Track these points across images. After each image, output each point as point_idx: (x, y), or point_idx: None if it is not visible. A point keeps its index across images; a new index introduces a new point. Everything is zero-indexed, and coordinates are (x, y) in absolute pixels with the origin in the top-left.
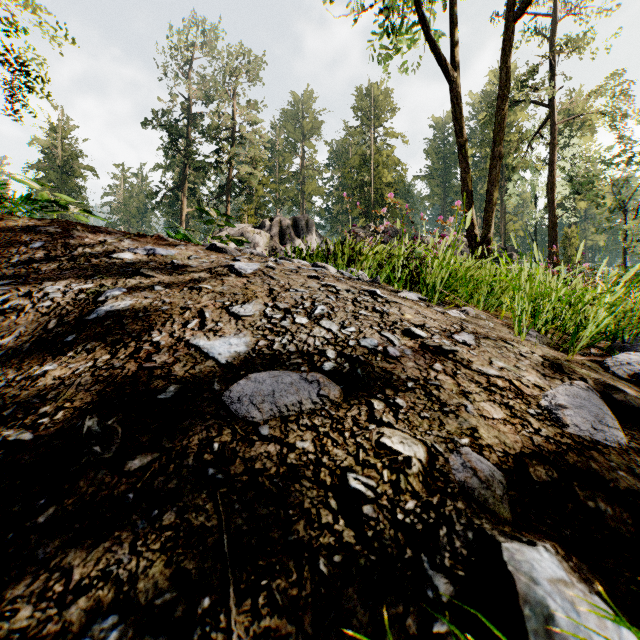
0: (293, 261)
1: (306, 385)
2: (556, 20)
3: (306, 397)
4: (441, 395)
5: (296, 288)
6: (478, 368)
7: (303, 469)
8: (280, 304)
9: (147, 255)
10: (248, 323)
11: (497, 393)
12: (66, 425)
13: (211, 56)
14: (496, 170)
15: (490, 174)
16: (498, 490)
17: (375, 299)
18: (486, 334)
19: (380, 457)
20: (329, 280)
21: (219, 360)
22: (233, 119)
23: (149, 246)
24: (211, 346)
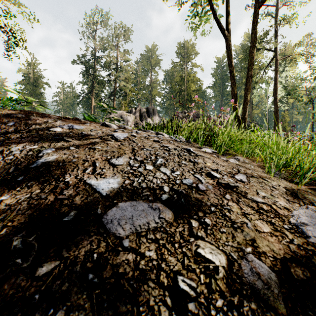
0: (146, 131)
1: (152, 211)
2: (278, 8)
3: (152, 219)
4: (231, 216)
5: (147, 148)
6: (251, 197)
7: (149, 273)
8: (138, 158)
9: (69, 129)
10: (120, 169)
11: (264, 214)
12: (6, 239)
13: (106, 28)
14: (249, 83)
15: (246, 85)
16: (275, 289)
17: (190, 154)
18: (252, 174)
19: (198, 263)
20: (165, 143)
21: (102, 193)
22: (117, 59)
23: (70, 124)
24: (98, 184)
